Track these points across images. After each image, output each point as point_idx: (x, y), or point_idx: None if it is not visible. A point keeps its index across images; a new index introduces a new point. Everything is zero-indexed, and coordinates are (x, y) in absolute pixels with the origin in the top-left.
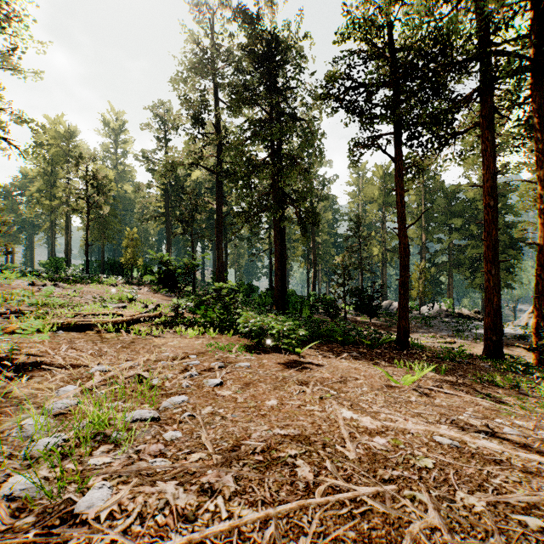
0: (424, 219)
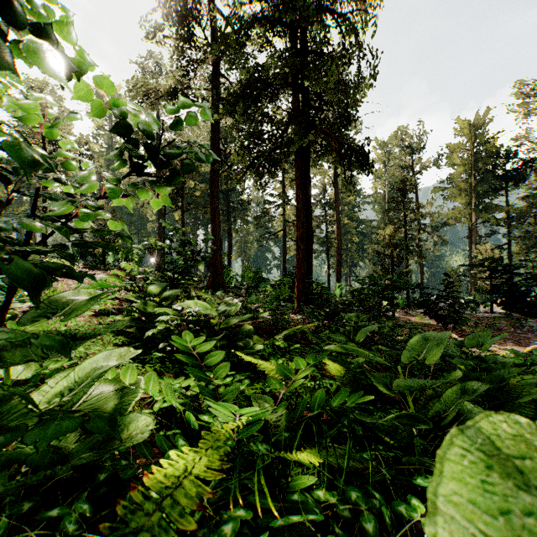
0: (475, 194)
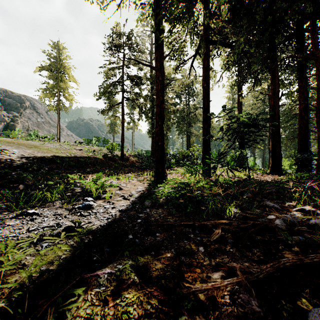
0: None
